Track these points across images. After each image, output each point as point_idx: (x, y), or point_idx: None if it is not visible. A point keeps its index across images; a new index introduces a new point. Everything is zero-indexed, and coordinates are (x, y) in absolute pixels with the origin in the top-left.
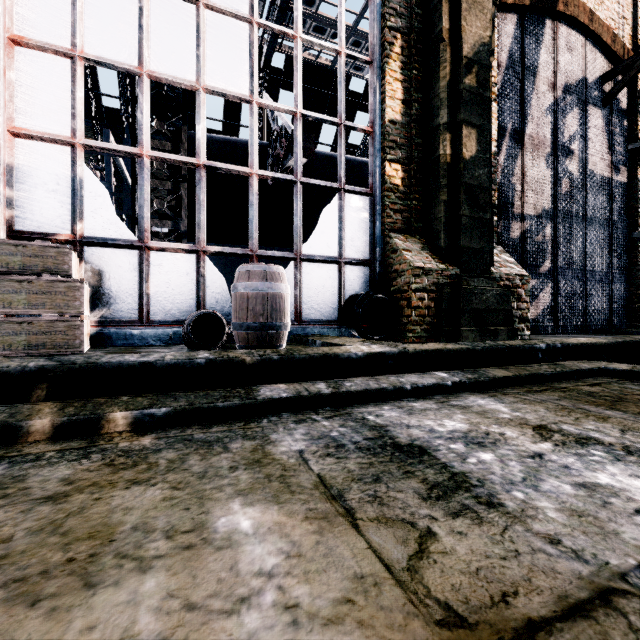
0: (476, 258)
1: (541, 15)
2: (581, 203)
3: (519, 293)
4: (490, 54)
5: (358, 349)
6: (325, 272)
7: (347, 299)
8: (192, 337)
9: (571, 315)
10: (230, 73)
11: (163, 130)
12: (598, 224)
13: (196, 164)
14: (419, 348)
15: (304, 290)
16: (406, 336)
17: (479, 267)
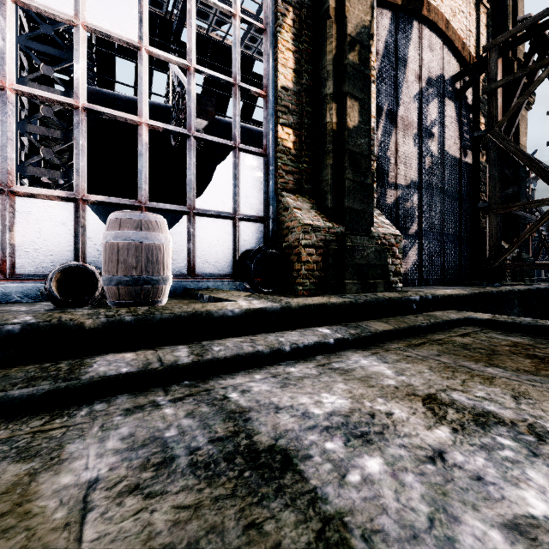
0: (358, 218)
1: (410, 16)
2: (440, 178)
3: (394, 250)
4: (370, 38)
5: (236, 305)
6: (220, 227)
7: (241, 254)
8: (54, 293)
9: (432, 270)
10: (116, 14)
11: (51, 75)
12: (452, 196)
13: (74, 105)
14: (303, 303)
15: (198, 244)
16: (296, 289)
17: (361, 226)
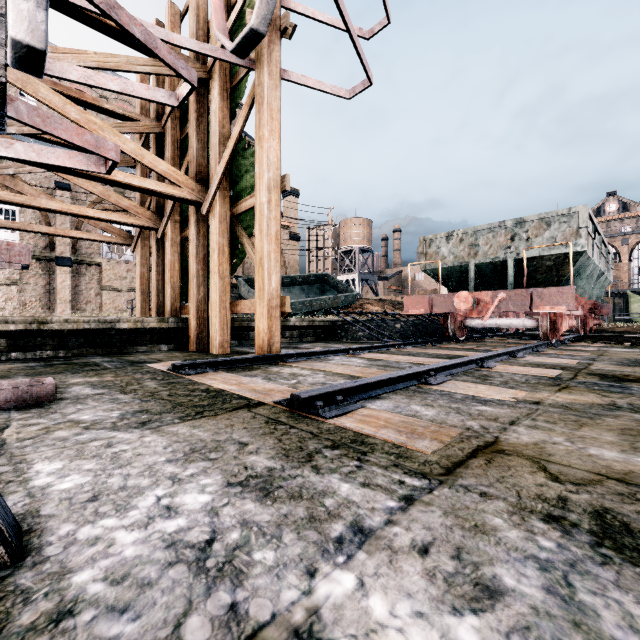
0: None
1: None
2: None
3: None
4: None
5: None
6: None
7: None
8: None
9: None
10: None
11: None
12: None
13: None
14: None
15: None
16: None
17: None
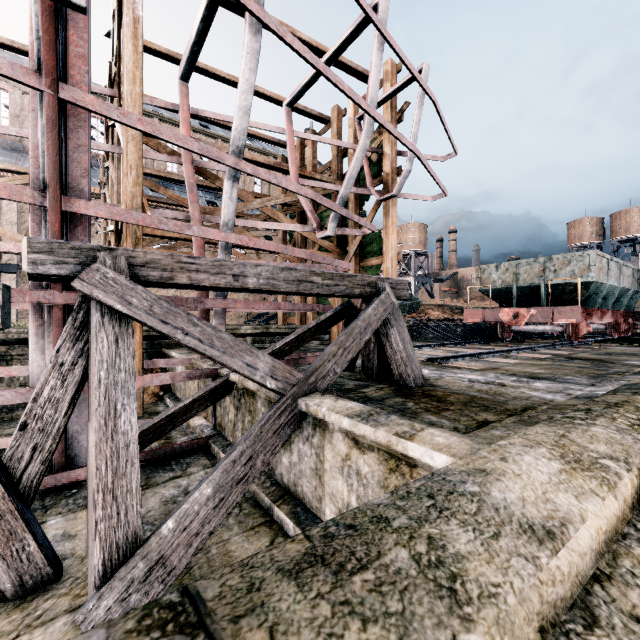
0: None
1: None
2: None
3: None
4: None
5: None
6: None
7: None
8: None
9: None
10: None
11: None
12: None
13: None
14: None
15: None
16: None
17: None
